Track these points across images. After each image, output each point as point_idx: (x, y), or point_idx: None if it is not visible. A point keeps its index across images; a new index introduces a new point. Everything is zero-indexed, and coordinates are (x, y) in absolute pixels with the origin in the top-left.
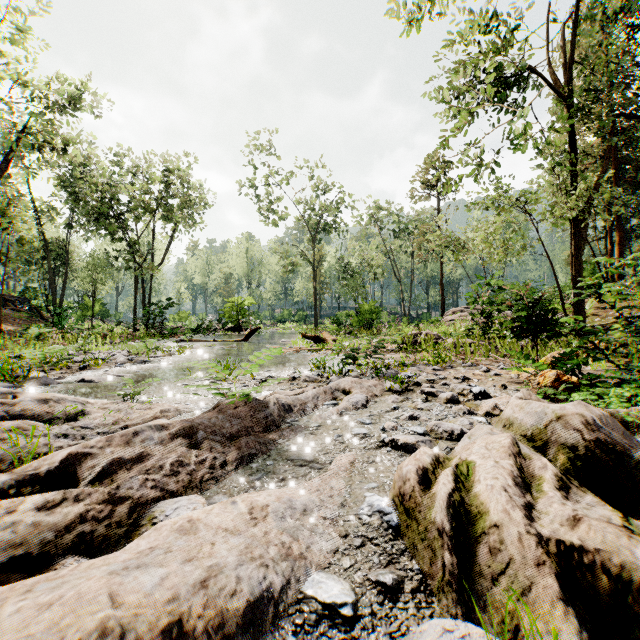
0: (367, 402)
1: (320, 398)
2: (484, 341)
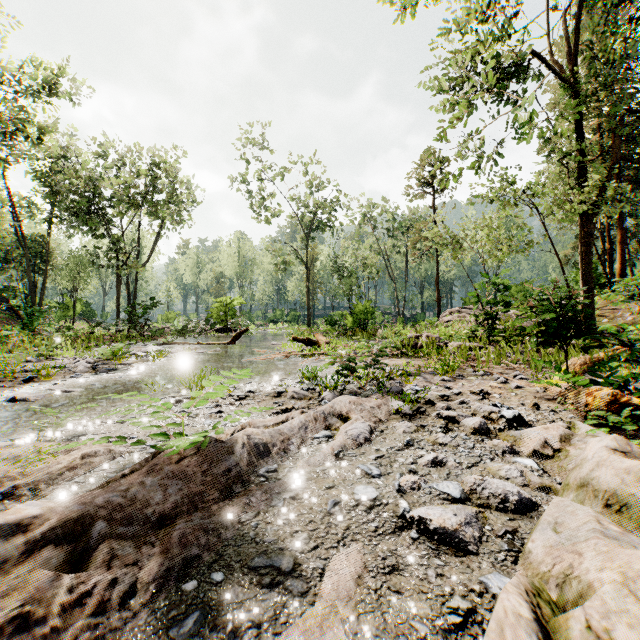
0: (371, 433)
1: (309, 428)
2: (489, 344)
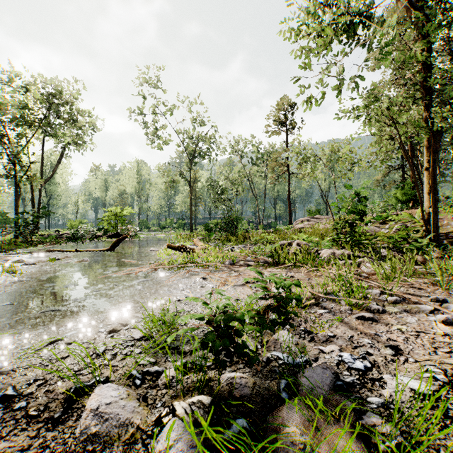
0: None
1: None
2: (352, 250)
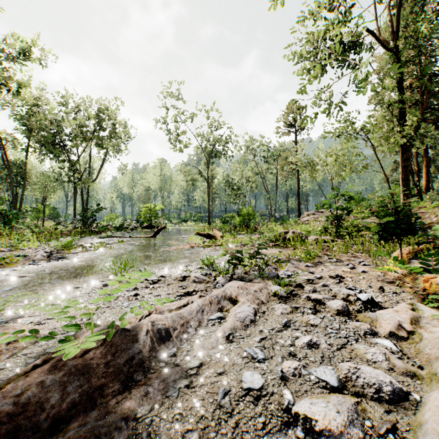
0: (255, 315)
1: (205, 311)
2: (336, 237)
